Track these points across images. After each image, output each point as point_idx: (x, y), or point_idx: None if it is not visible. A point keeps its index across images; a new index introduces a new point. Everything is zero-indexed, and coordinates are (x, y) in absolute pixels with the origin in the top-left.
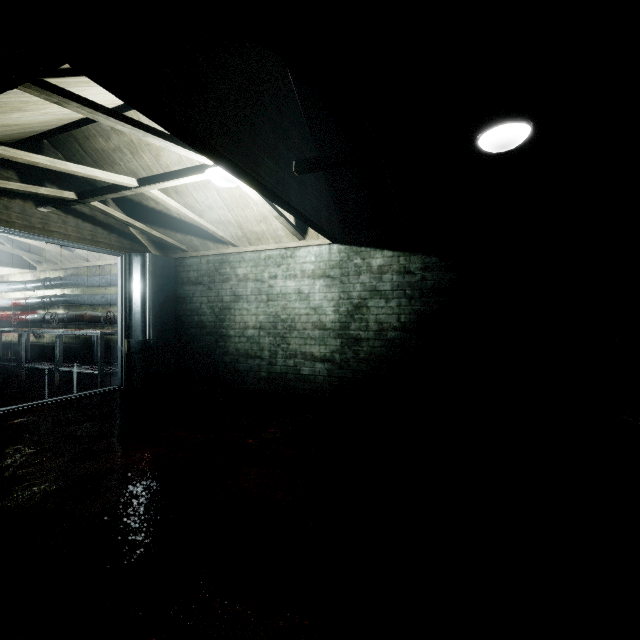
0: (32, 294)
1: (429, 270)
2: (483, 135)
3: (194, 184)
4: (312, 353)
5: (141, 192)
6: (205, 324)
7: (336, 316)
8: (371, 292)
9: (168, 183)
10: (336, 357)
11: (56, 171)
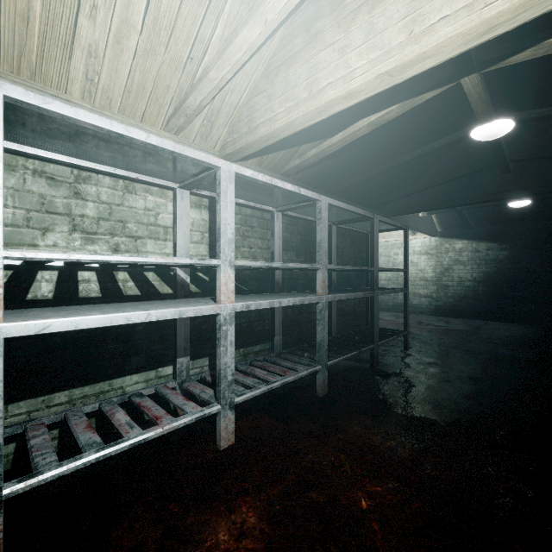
0: None
1: (490, 250)
2: (508, 203)
3: None
4: (419, 293)
5: None
6: None
7: (433, 274)
8: (455, 262)
9: None
10: (433, 295)
11: None
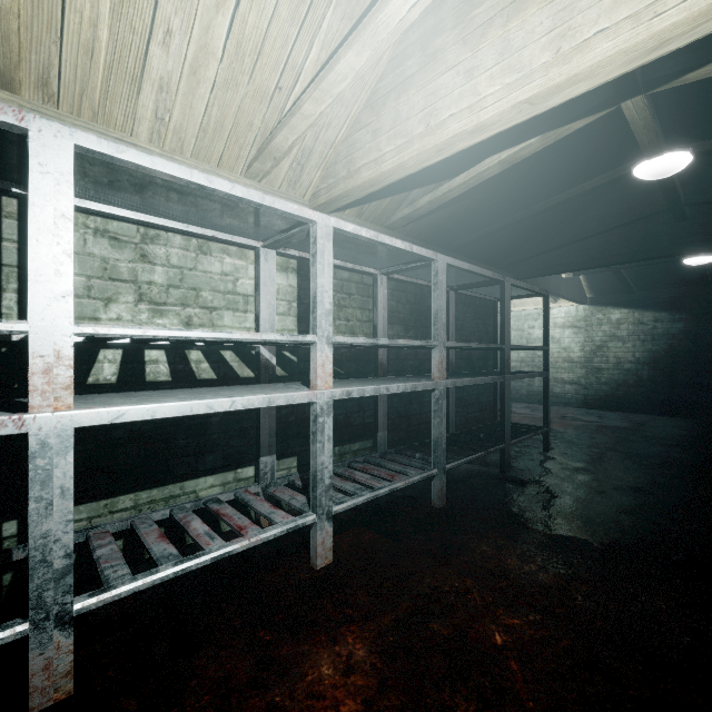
0: None
1: (659, 322)
2: (684, 260)
3: None
4: (562, 378)
5: None
6: None
7: (582, 353)
8: (610, 337)
9: None
10: (582, 381)
11: None
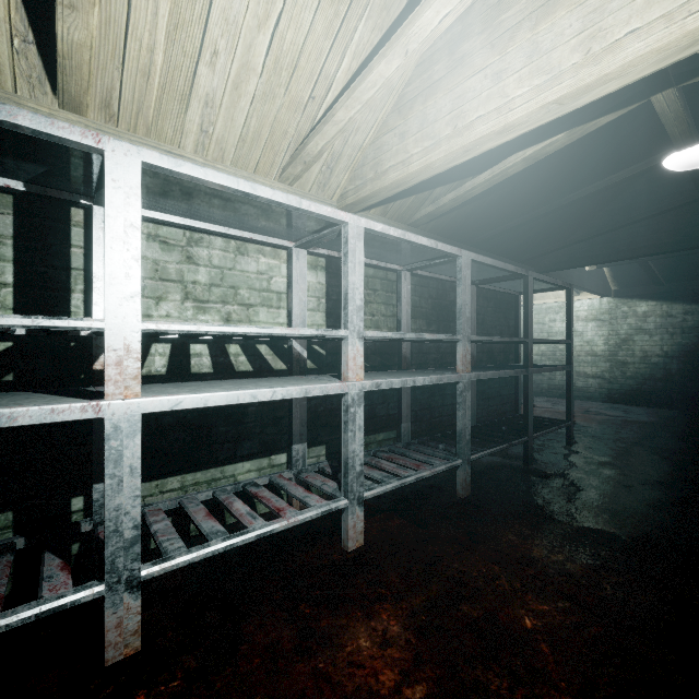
0: None
1: (689, 314)
2: None
3: None
4: (585, 372)
5: None
6: None
7: (605, 347)
8: (636, 330)
9: None
10: (605, 375)
11: None
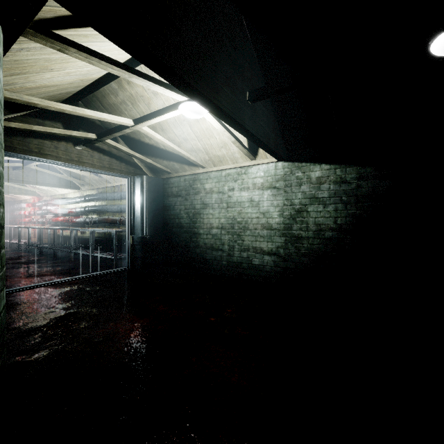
0: (79, 205)
1: (364, 179)
2: (438, 37)
3: (174, 122)
4: (261, 248)
5: (139, 132)
6: (183, 225)
7: (281, 219)
8: (310, 199)
9: (153, 120)
10: (281, 251)
11: (86, 122)
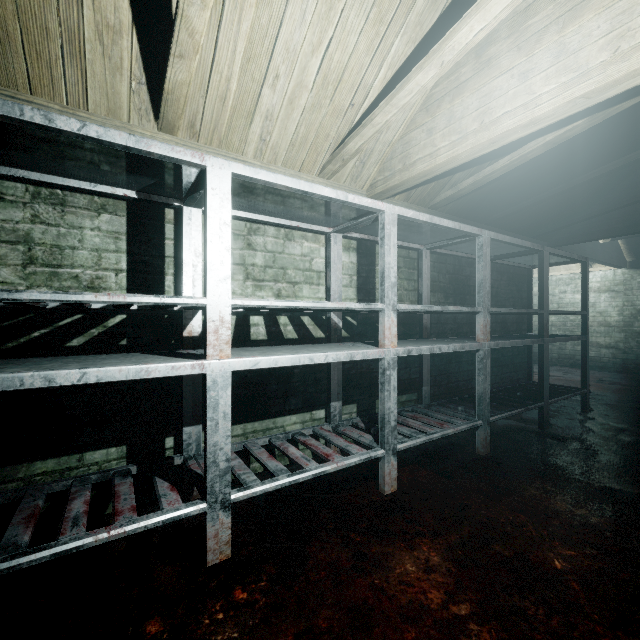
0: None
1: None
2: None
3: None
4: (597, 342)
5: None
6: None
7: (620, 317)
8: None
9: None
10: (620, 345)
11: None
